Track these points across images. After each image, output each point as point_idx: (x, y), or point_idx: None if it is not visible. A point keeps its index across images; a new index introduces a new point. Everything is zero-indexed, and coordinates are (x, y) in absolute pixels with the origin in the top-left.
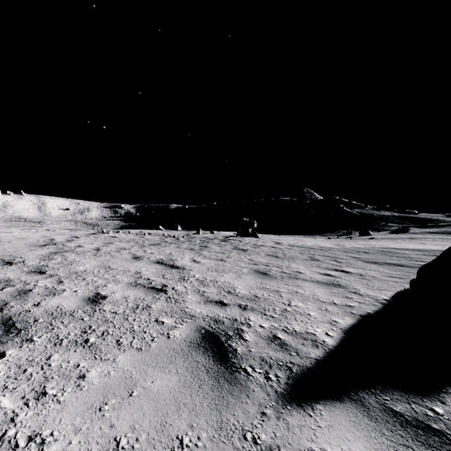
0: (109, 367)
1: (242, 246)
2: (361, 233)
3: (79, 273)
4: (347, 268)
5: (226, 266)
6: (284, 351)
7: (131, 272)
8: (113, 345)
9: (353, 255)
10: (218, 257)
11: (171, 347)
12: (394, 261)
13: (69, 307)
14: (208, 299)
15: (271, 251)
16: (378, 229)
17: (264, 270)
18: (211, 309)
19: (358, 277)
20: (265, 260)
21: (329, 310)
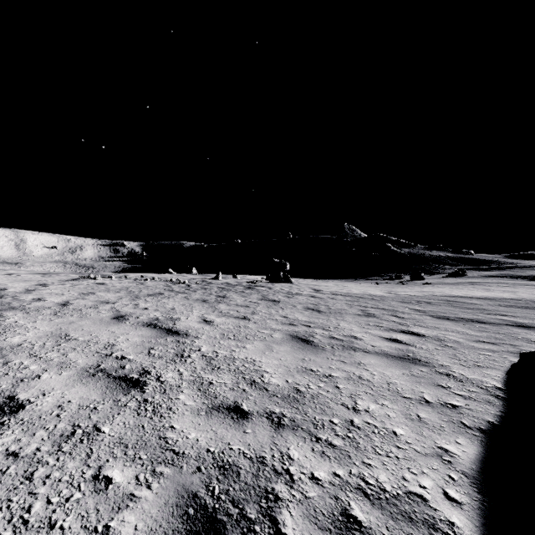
0: None
1: (272, 295)
2: (413, 277)
3: (6, 349)
4: (416, 328)
5: (250, 328)
6: None
7: (98, 344)
8: None
9: (414, 307)
10: (239, 313)
11: None
12: (469, 315)
13: None
14: (216, 403)
15: (310, 302)
16: (431, 272)
17: (305, 334)
18: (217, 429)
19: (438, 344)
20: (304, 317)
21: (424, 419)
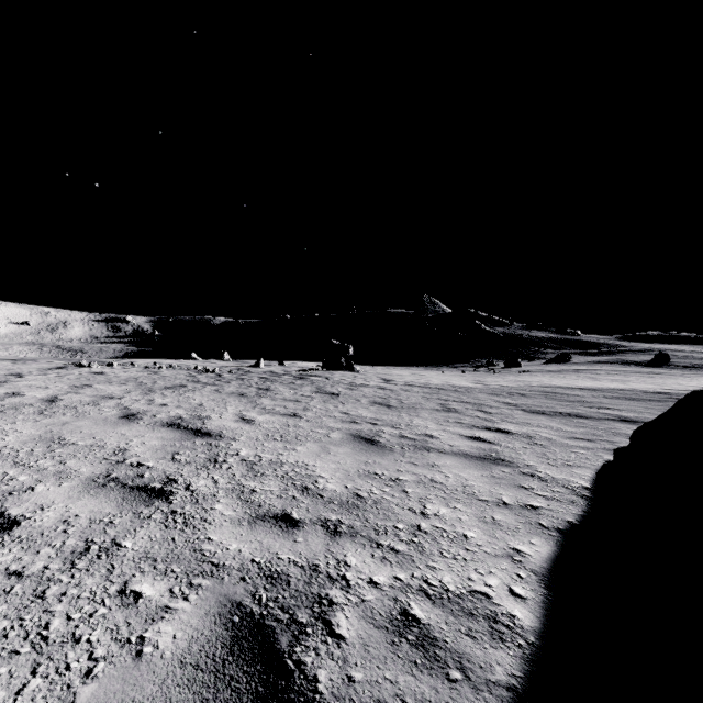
0: None
1: (330, 387)
2: (508, 364)
3: None
4: (504, 425)
5: (302, 427)
6: (433, 670)
7: (106, 450)
8: None
9: (505, 400)
10: (287, 410)
11: (137, 695)
12: (567, 408)
13: None
14: (260, 512)
15: (379, 395)
16: (530, 357)
17: (370, 433)
18: (262, 539)
19: (526, 443)
20: (370, 413)
21: (499, 521)
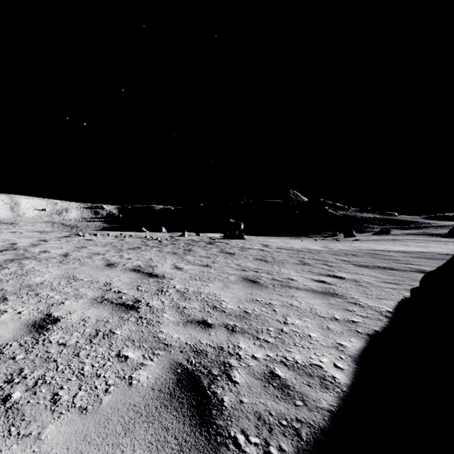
0: (26, 452)
1: (228, 249)
2: (346, 235)
3: (34, 286)
4: (340, 273)
5: (212, 272)
6: (286, 400)
7: (99, 283)
8: (46, 404)
9: (342, 258)
10: (203, 262)
11: (131, 401)
12: (384, 264)
13: (1, 338)
14: (189, 319)
15: (259, 254)
16: (361, 230)
17: (253, 277)
18: (191, 332)
19: (353, 284)
20: (253, 265)
21: (331, 328)
